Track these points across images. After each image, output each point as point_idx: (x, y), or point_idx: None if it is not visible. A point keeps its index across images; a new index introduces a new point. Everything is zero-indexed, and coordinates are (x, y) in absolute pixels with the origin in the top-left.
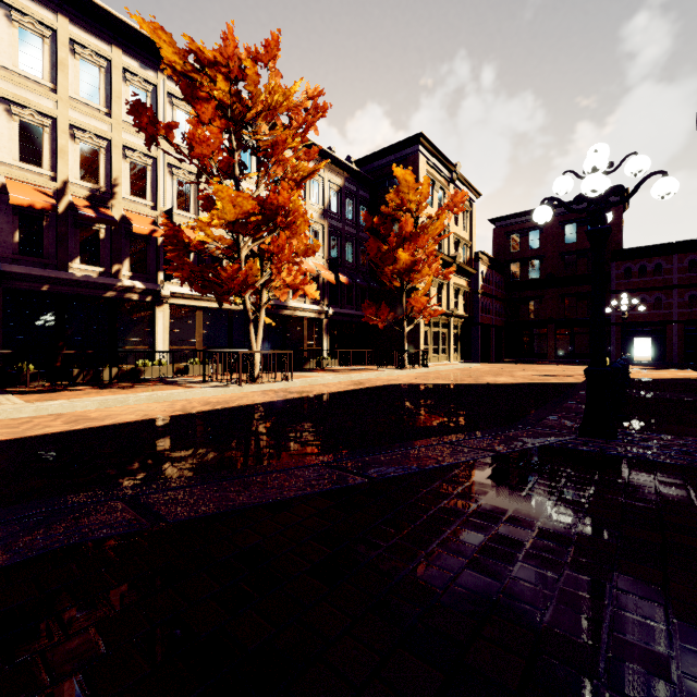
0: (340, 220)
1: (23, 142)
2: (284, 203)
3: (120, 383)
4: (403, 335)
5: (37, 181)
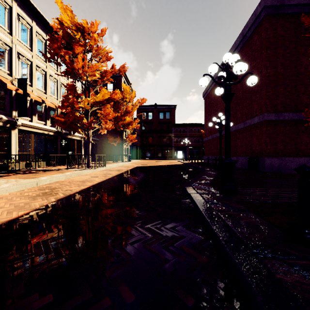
0: None
1: None
2: (116, 98)
3: (16, 172)
4: (123, 149)
5: None
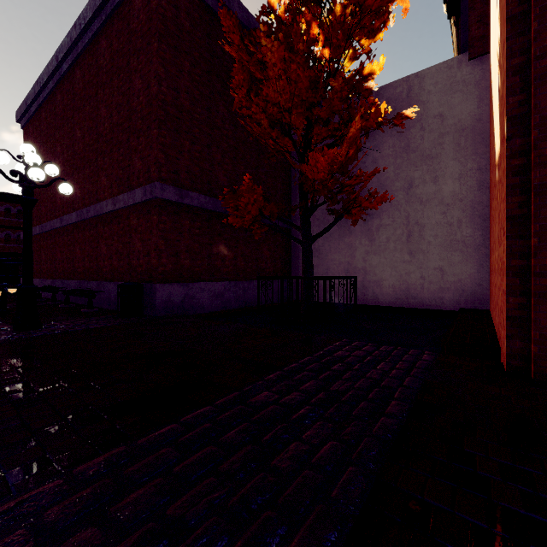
0: None
1: None
2: None
3: None
4: None
5: None
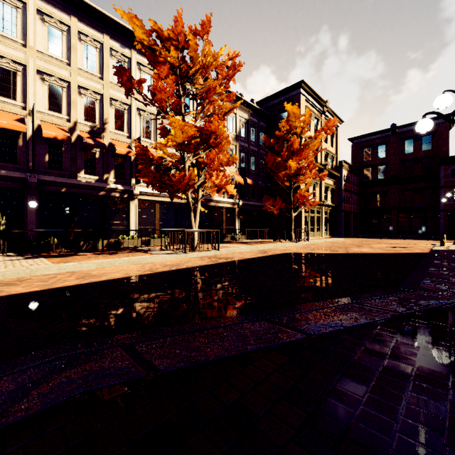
0: (247, 142)
1: (50, 98)
2: (215, 129)
3: (108, 251)
4: (291, 219)
5: (59, 122)
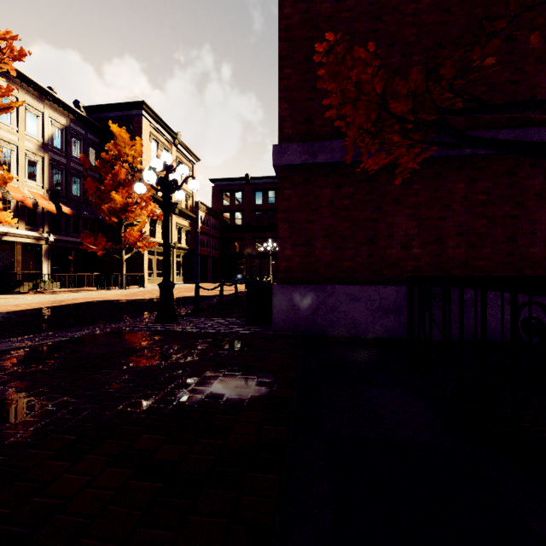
0: (64, 156)
1: None
2: None
3: None
4: (122, 262)
5: None
